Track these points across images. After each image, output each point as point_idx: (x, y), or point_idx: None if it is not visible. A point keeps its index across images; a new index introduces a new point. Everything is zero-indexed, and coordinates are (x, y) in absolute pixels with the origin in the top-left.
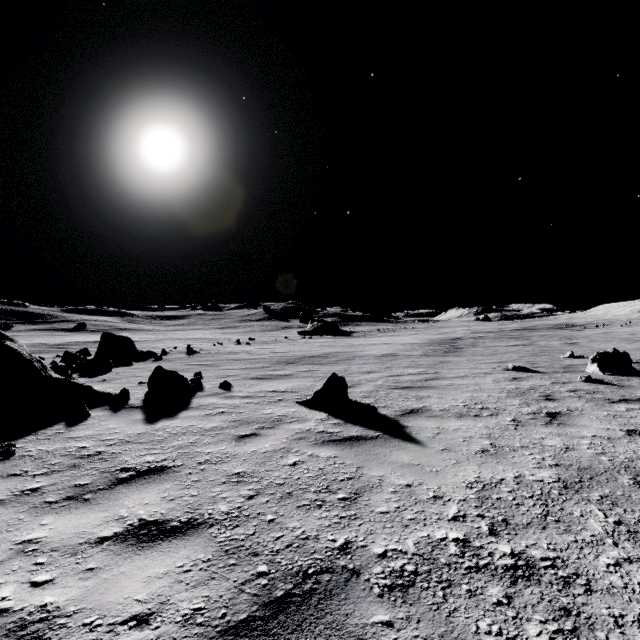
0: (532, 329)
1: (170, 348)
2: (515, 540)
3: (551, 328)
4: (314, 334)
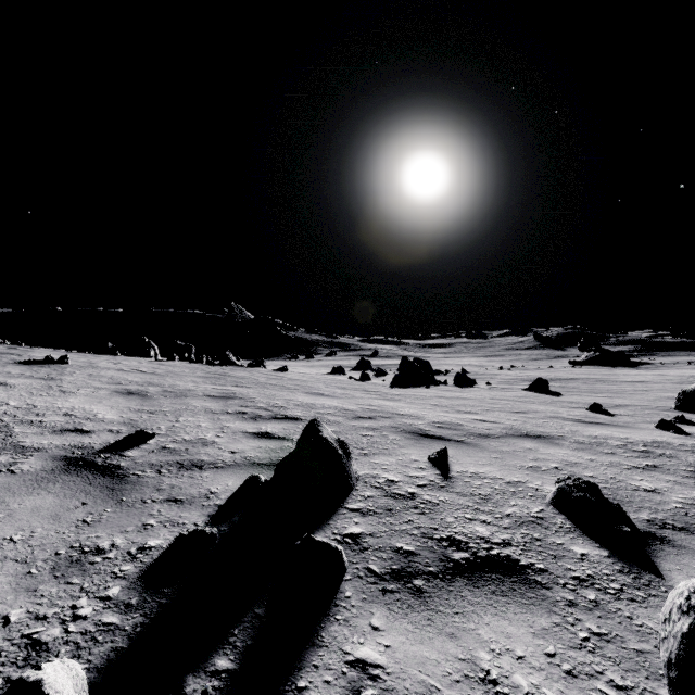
0: None
1: (448, 370)
2: (553, 402)
3: None
4: (589, 364)
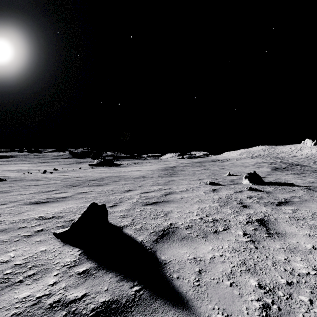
0: (204, 162)
1: None
2: None
3: (211, 161)
4: (99, 166)
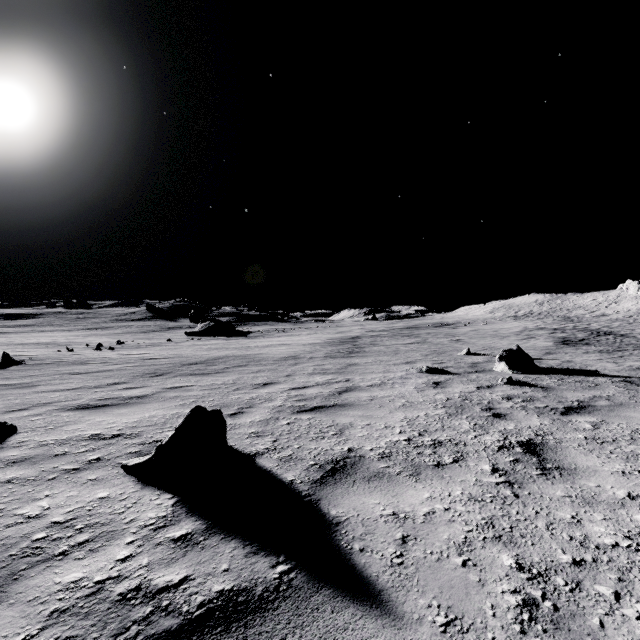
0: (417, 327)
1: None
2: None
3: (431, 326)
4: (205, 335)
